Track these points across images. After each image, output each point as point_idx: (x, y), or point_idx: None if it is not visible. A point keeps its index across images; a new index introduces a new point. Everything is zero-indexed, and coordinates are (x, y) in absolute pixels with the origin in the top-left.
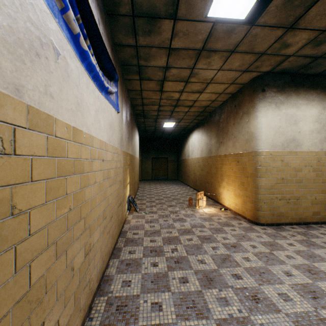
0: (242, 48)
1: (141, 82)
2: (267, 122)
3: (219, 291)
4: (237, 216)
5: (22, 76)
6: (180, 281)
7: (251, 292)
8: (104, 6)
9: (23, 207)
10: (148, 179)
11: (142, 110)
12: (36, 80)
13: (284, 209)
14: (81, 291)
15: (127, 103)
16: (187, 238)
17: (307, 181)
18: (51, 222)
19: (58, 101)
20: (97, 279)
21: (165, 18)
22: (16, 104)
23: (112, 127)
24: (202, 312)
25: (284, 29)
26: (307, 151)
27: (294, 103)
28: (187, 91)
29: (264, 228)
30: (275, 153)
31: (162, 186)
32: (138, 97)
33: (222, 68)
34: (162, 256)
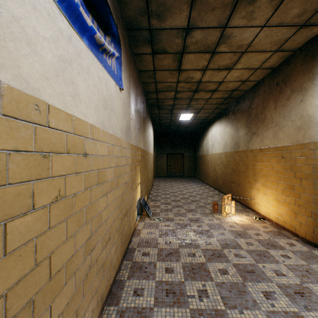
0: None
1: (154, 58)
2: None
3: None
4: (282, 230)
5: None
6: None
7: None
8: None
9: None
10: (163, 175)
11: (156, 98)
12: None
13: None
14: None
15: (136, 85)
16: (218, 269)
17: None
18: None
19: None
20: None
21: None
22: None
23: (110, 106)
24: None
25: None
26: None
27: None
28: (212, 68)
29: None
30: None
31: (178, 184)
32: (151, 80)
33: (268, 23)
34: (185, 308)
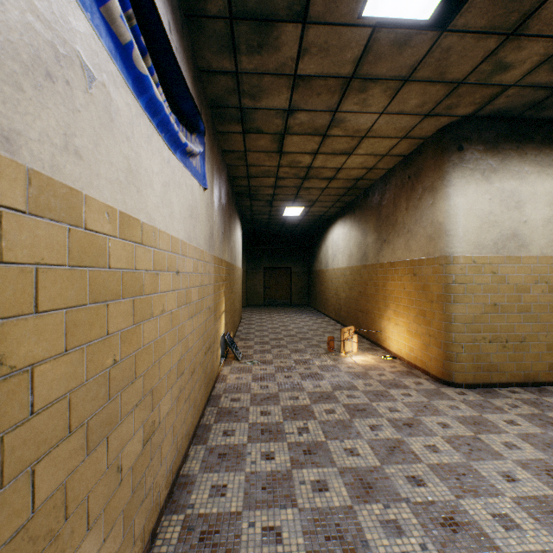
0: (424, 74)
1: (245, 137)
2: (466, 205)
3: (385, 508)
4: (413, 369)
5: (16, 113)
6: (314, 488)
7: (443, 511)
8: (180, 1)
9: (19, 361)
10: (258, 303)
11: (248, 186)
12: (47, 123)
13: (498, 359)
14: (136, 507)
15: (220, 173)
16: (325, 409)
17: (540, 308)
18: (76, 387)
19: (92, 164)
20: (166, 483)
21: (287, 21)
22: (2, 166)
23: (195, 215)
24: (354, 547)
25: (501, 37)
26: (539, 255)
27: (516, 170)
28: (325, 152)
29: (461, 393)
30: (481, 260)
31: (281, 317)
32: (241, 163)
33: (387, 110)
34: (282, 442)
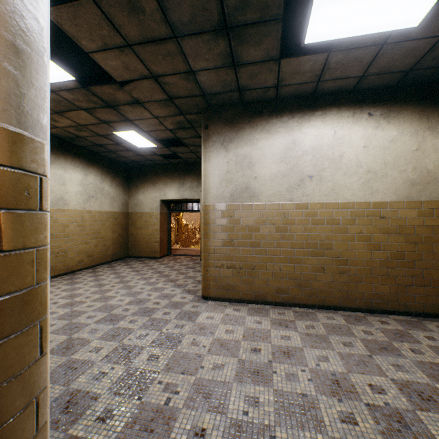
0: None
1: None
2: None
3: None
4: None
5: None
6: None
7: None
8: None
9: None
10: None
11: None
12: None
13: (54, 263)
14: None
15: None
16: None
17: (74, 235)
18: None
19: None
20: None
21: None
22: None
23: None
24: None
25: (54, 112)
26: (74, 209)
27: (63, 165)
28: None
29: None
30: None
31: None
32: None
33: None
34: None
